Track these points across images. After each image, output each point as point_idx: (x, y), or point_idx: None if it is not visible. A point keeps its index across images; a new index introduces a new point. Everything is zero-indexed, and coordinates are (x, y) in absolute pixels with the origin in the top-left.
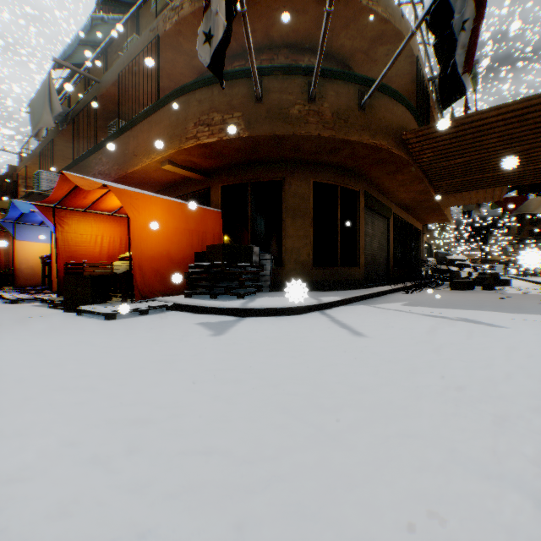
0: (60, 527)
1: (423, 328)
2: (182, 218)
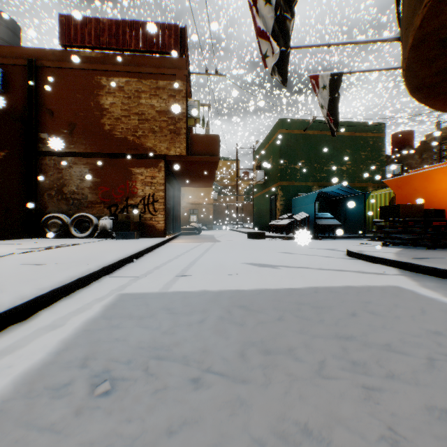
0: (252, 243)
1: (272, 257)
2: (442, 180)
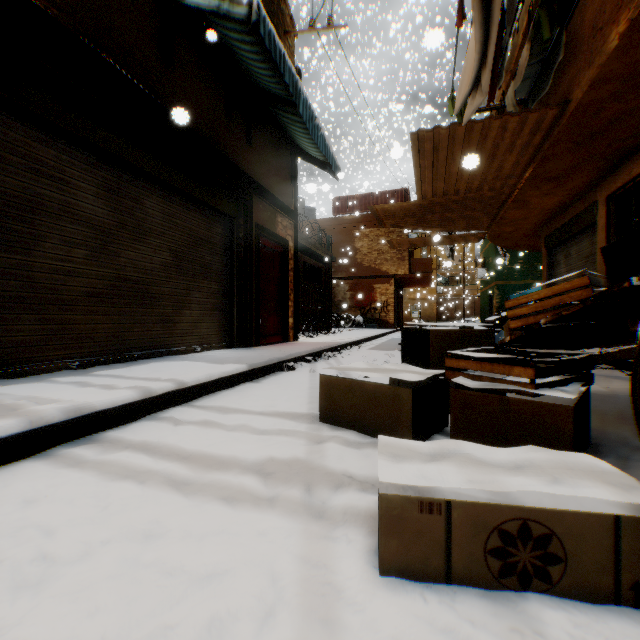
0: None
1: None
2: None
